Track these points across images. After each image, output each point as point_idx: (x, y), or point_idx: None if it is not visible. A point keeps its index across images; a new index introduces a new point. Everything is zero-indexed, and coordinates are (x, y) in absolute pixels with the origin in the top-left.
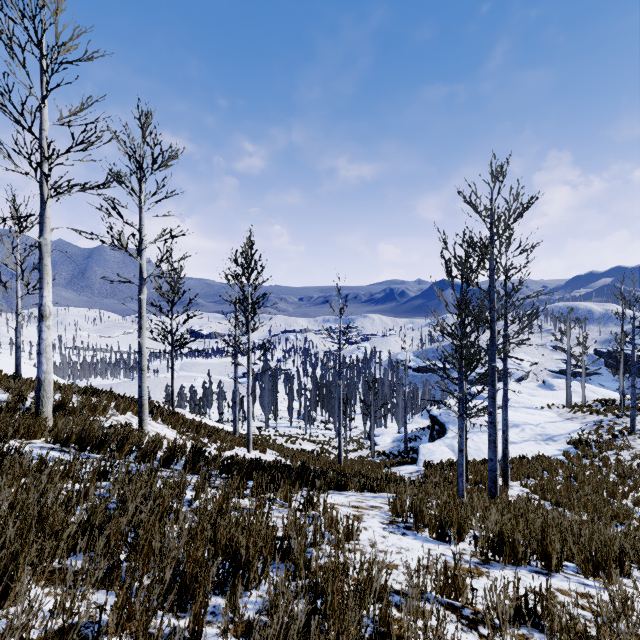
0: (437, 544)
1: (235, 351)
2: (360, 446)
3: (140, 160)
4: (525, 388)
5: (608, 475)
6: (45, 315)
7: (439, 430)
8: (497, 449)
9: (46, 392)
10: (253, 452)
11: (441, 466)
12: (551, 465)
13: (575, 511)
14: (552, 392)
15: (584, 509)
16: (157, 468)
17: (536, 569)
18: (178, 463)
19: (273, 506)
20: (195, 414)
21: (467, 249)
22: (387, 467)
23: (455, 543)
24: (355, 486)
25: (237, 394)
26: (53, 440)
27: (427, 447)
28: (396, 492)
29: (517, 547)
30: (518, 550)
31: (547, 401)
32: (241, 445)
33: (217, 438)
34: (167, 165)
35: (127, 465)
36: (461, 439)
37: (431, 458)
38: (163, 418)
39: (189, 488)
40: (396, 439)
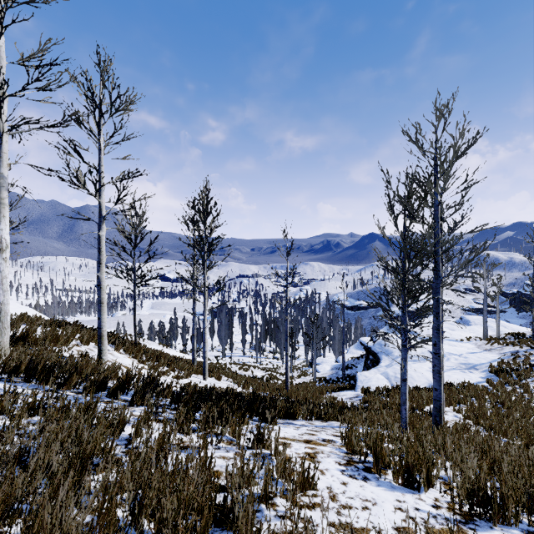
0: (405, 492)
1: (193, 289)
2: (303, 373)
3: (99, 104)
4: (445, 323)
5: (530, 401)
6: (1, 247)
7: (373, 359)
8: (441, 379)
9: (2, 323)
10: (209, 379)
11: (378, 392)
12: (478, 392)
13: (511, 437)
14: (469, 327)
15: (516, 434)
16: (96, 402)
17: (527, 527)
18: (129, 393)
19: (220, 443)
20: (162, 345)
21: (410, 188)
22: (328, 392)
23: (425, 491)
24: (304, 415)
25: (195, 327)
26: (1, 370)
27: (364, 375)
28: (348, 424)
29: (505, 502)
30: (507, 505)
31: (465, 334)
32: (198, 373)
33: (175, 367)
34: (125, 109)
35: (63, 399)
36: (404, 369)
37: (368, 384)
38: (125, 348)
39: (132, 422)
40: (334, 367)
